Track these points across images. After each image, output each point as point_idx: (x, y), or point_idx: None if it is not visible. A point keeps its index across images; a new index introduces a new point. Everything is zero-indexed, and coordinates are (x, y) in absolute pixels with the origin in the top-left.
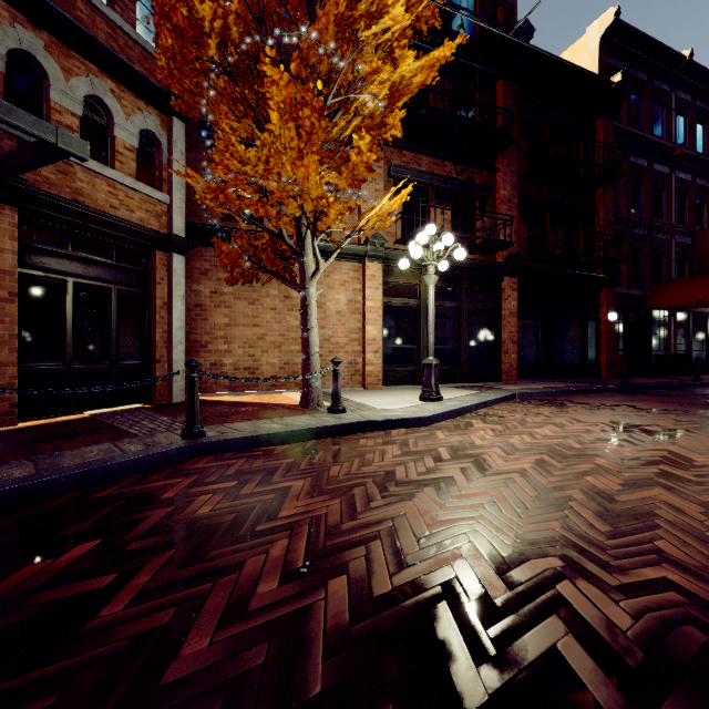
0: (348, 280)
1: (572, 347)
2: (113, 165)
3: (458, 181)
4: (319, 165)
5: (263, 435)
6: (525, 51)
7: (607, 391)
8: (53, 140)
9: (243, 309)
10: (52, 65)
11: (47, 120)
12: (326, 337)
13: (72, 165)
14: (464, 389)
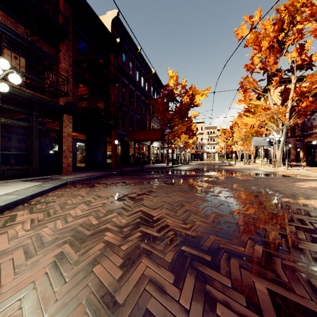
0: None
1: (100, 155)
2: None
3: (28, 39)
4: None
5: None
6: None
7: (114, 175)
8: None
9: None
10: None
11: None
12: None
13: None
14: (32, 181)
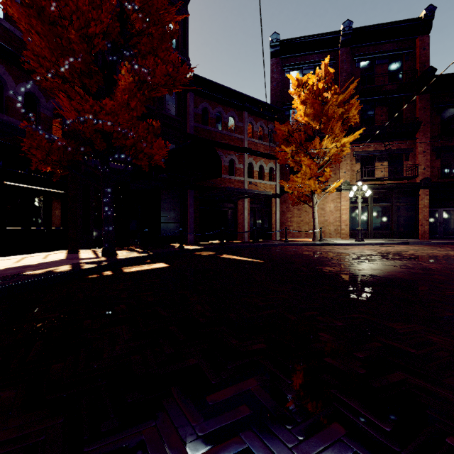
0: (334, 199)
1: None
2: (264, 179)
3: (386, 152)
4: (313, 182)
5: (300, 243)
6: (432, 79)
7: None
8: (267, 194)
9: (296, 212)
10: (254, 162)
11: (253, 174)
12: (325, 220)
13: (257, 183)
14: (388, 240)
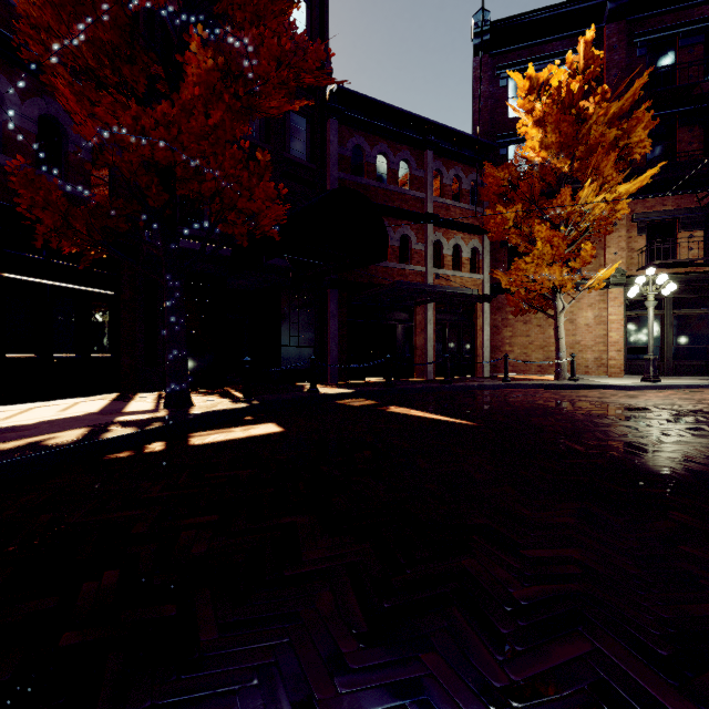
0: (594, 303)
1: None
2: (461, 270)
3: (702, 212)
4: (560, 270)
5: (533, 384)
6: None
7: None
8: (471, 293)
9: (520, 327)
10: (444, 240)
11: (442, 261)
12: (576, 341)
13: (449, 276)
14: (706, 380)
